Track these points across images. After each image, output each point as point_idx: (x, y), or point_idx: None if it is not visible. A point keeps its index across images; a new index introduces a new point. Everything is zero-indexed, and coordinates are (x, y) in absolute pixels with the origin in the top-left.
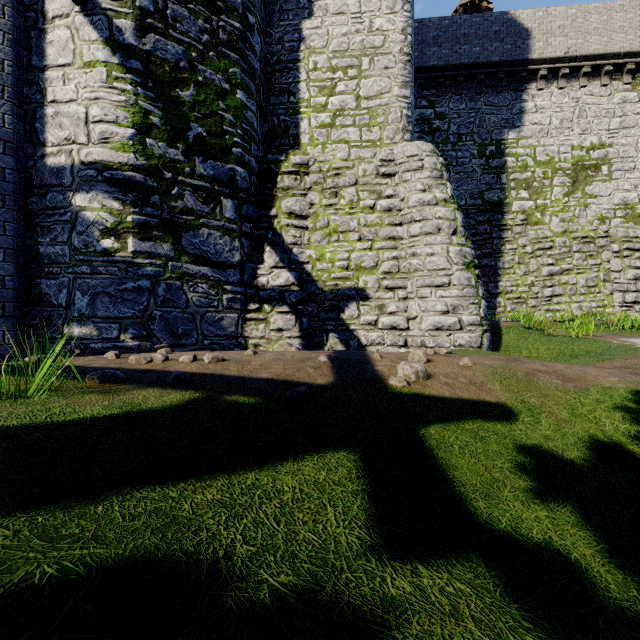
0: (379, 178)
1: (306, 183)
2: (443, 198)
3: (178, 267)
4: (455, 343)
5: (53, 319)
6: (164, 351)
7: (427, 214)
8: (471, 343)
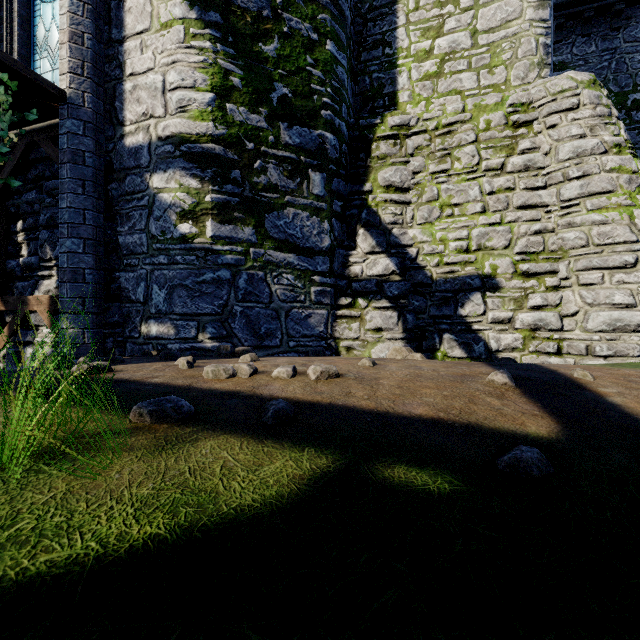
0: (509, 129)
1: (408, 148)
2: (615, 143)
3: (260, 254)
4: None
5: (131, 316)
6: (249, 357)
7: (591, 167)
8: None
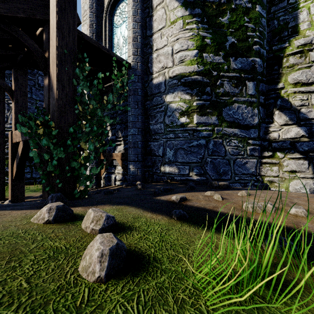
0: None
1: (311, 57)
2: None
3: (220, 130)
4: None
5: (156, 162)
6: (245, 193)
7: None
8: None
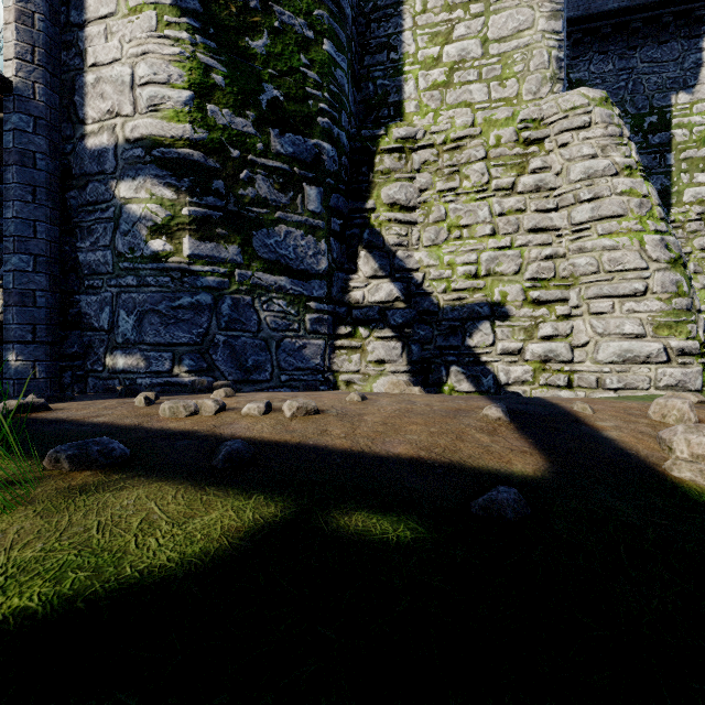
0: (520, 146)
1: (414, 163)
2: (626, 164)
3: (247, 277)
4: (658, 383)
5: (94, 346)
6: (223, 392)
7: (602, 189)
8: (686, 383)
